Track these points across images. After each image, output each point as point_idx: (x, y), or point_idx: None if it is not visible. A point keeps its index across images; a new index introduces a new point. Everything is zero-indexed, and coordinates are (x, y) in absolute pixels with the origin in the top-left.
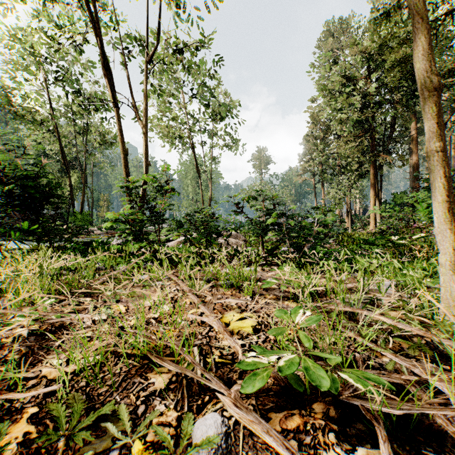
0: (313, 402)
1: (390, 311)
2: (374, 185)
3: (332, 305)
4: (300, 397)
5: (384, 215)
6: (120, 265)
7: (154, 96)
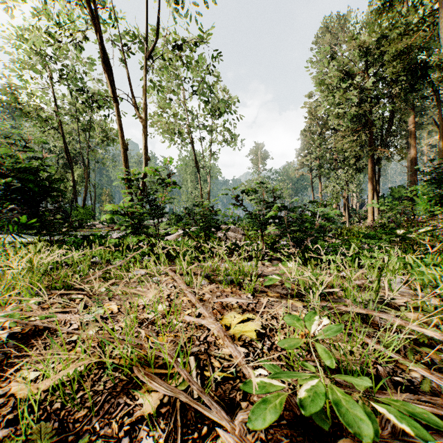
0: (338, 436)
1: (406, 312)
2: (372, 179)
3: (342, 305)
4: (320, 429)
5: (382, 208)
6: (116, 259)
7: (154, 93)
